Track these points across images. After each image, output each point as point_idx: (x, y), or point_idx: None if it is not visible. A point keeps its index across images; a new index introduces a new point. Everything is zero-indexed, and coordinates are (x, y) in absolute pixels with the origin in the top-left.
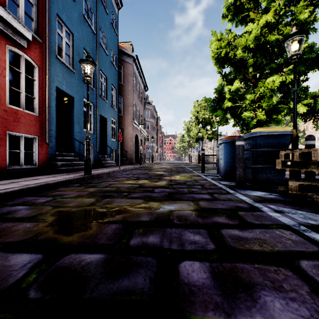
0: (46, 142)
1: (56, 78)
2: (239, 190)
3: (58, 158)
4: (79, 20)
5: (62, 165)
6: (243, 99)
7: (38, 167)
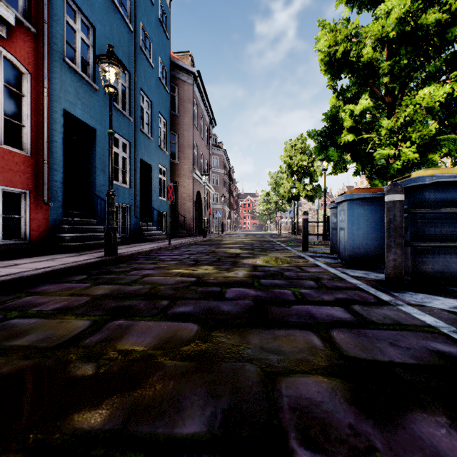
0: (44, 201)
1: (64, 95)
2: (398, 294)
3: (67, 228)
4: (106, 6)
5: (73, 238)
6: (371, 130)
7: (30, 242)
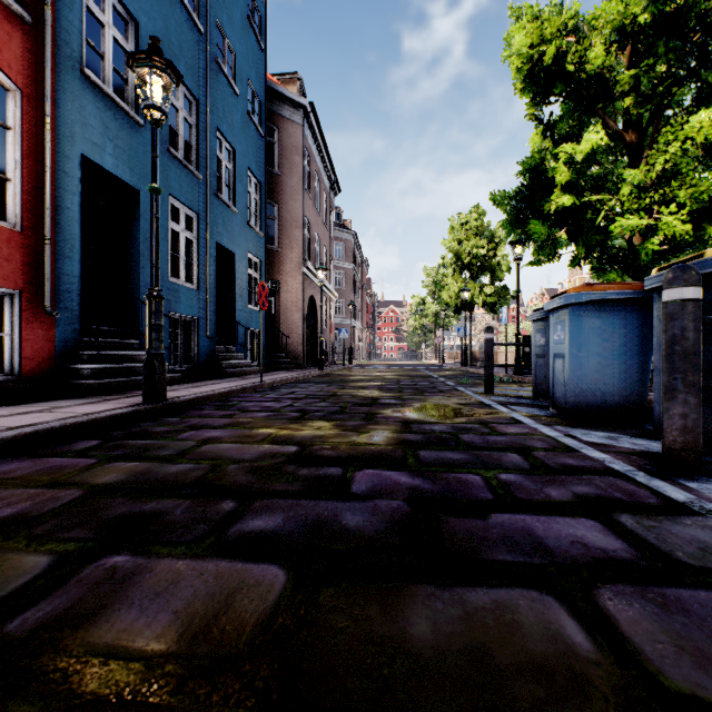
0: (45, 308)
1: (82, 130)
2: (697, 484)
3: (86, 354)
4: None
5: (96, 372)
6: (600, 190)
7: (20, 378)
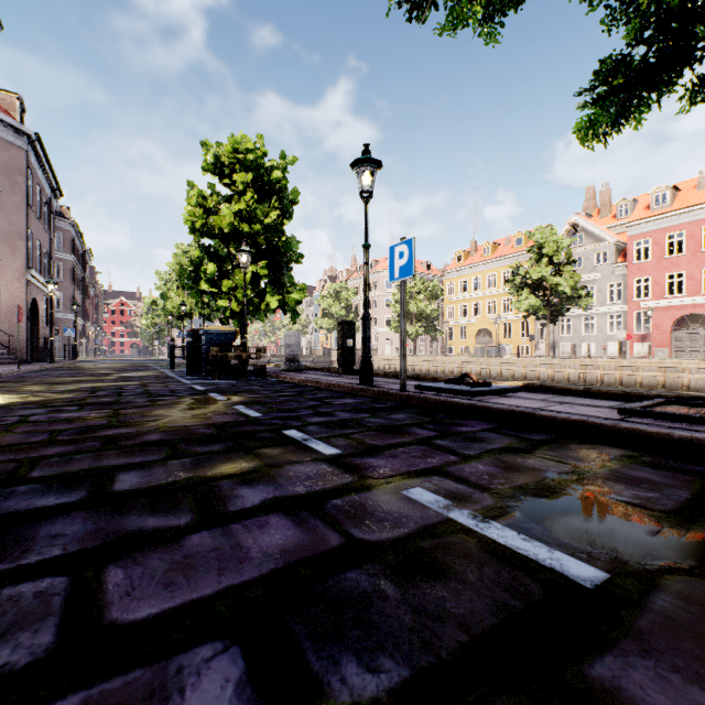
0: None
1: None
2: (187, 377)
3: None
4: None
5: None
6: (228, 279)
7: None
